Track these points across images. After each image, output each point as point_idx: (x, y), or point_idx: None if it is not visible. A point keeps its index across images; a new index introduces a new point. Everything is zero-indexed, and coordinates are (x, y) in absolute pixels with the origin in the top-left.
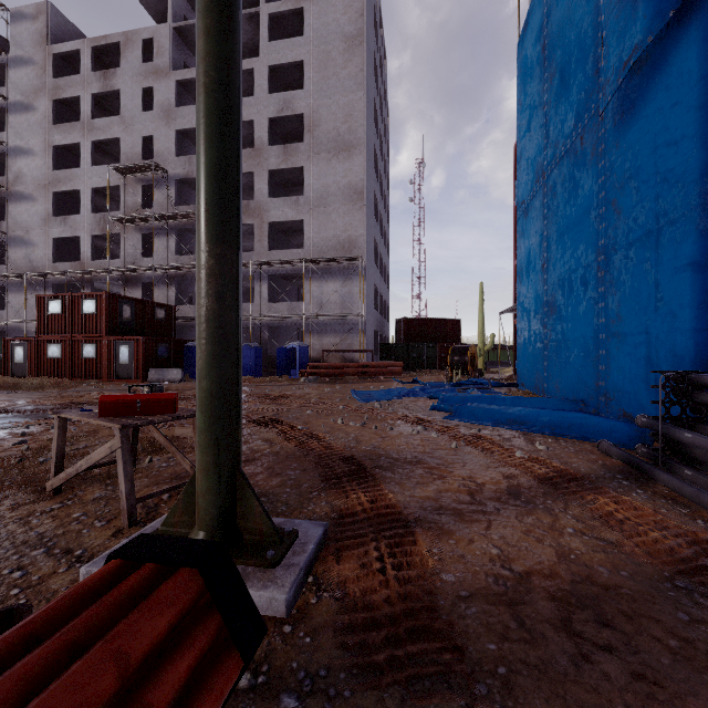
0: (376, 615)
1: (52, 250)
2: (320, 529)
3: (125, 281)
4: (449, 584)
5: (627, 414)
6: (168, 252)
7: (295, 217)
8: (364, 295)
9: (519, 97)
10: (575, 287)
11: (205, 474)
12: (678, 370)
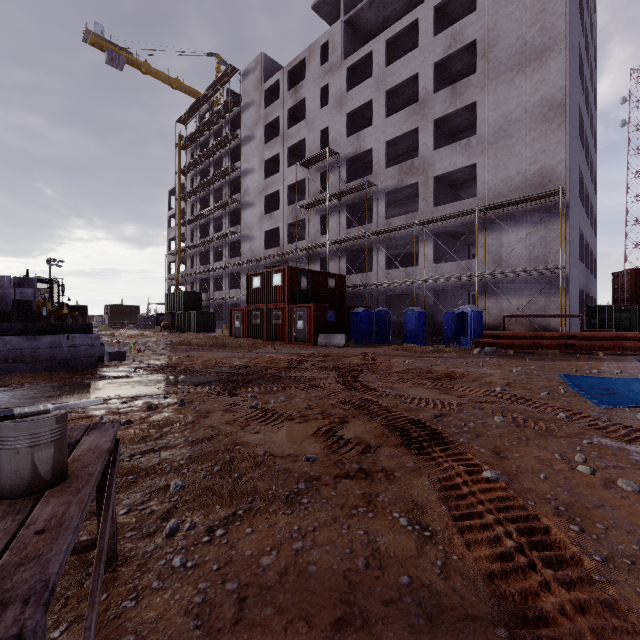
0: None
1: (264, 241)
2: None
3: (309, 258)
4: None
5: None
6: (340, 227)
7: (465, 162)
8: (565, 241)
9: None
10: None
11: None
12: None
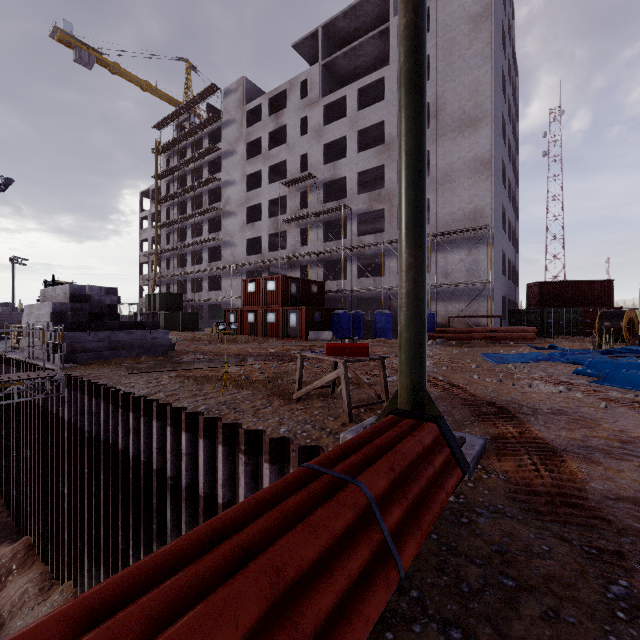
0: (535, 490)
1: (246, 248)
2: (481, 440)
3: (289, 265)
4: (597, 489)
5: None
6: (318, 241)
7: None
8: (491, 262)
9: None
10: None
11: (406, 390)
12: None
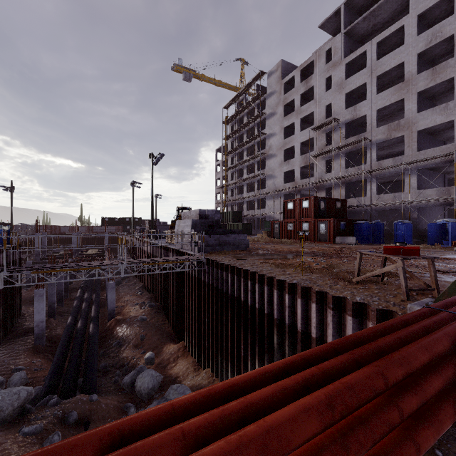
0: None
1: (283, 178)
2: None
3: (316, 188)
4: None
5: None
6: (340, 168)
7: (444, 120)
8: None
9: None
10: None
11: None
12: None
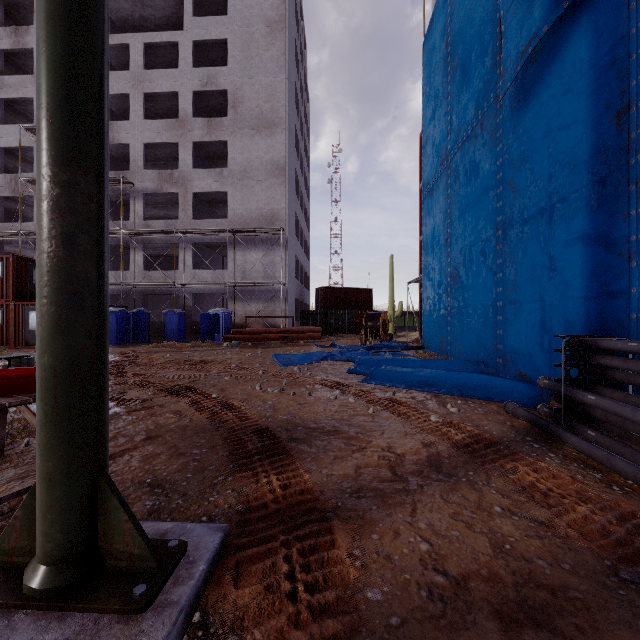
0: None
1: None
2: (217, 536)
3: None
4: (376, 606)
5: (523, 374)
6: None
7: (219, 188)
8: (286, 265)
9: (425, 89)
10: (476, 259)
11: (45, 485)
12: (570, 334)
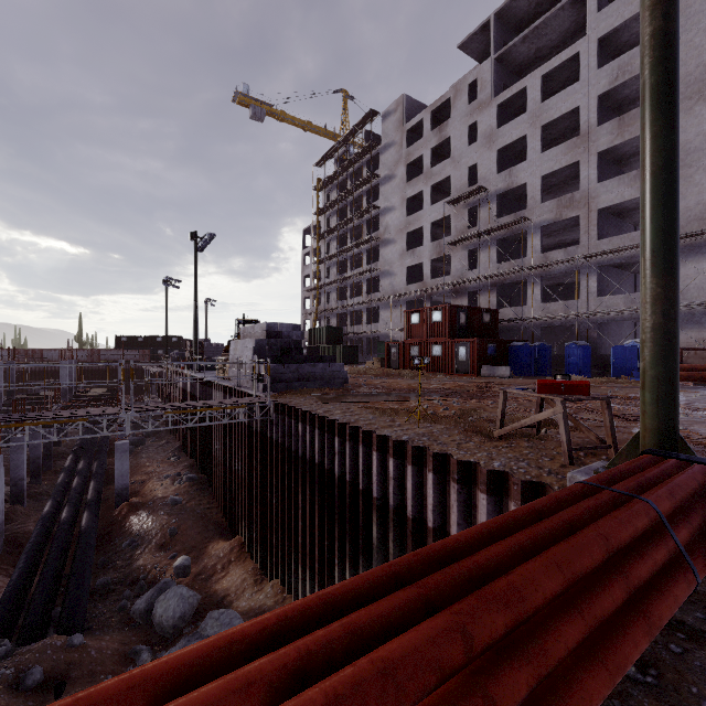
0: None
1: (405, 276)
2: None
3: (455, 293)
4: None
5: None
6: (490, 262)
7: (635, 194)
8: None
9: None
10: None
11: (652, 433)
12: None
